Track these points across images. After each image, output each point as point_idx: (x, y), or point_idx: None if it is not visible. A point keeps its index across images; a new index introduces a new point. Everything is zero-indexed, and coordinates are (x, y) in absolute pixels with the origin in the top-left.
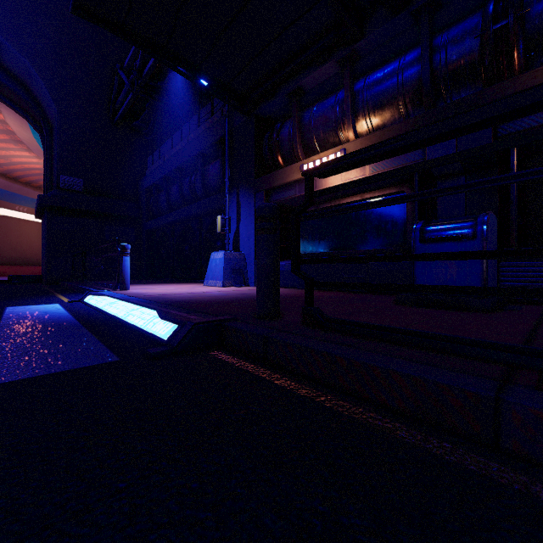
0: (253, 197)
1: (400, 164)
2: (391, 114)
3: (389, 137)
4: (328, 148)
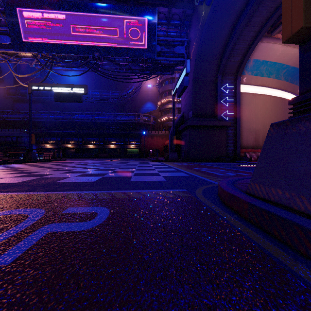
0: (36, 146)
1: (55, 147)
2: (54, 142)
3: (54, 145)
4: (47, 143)
